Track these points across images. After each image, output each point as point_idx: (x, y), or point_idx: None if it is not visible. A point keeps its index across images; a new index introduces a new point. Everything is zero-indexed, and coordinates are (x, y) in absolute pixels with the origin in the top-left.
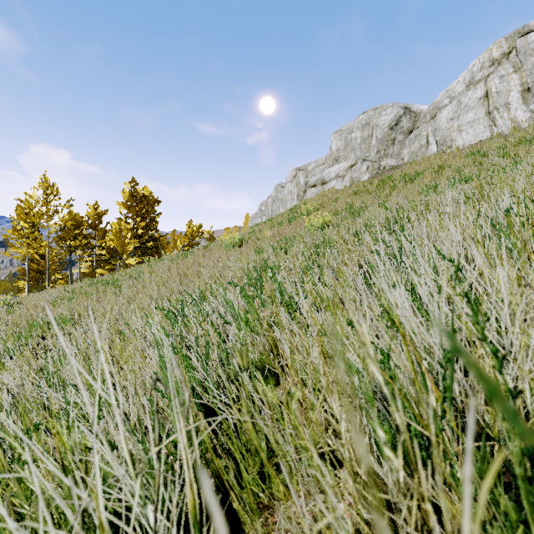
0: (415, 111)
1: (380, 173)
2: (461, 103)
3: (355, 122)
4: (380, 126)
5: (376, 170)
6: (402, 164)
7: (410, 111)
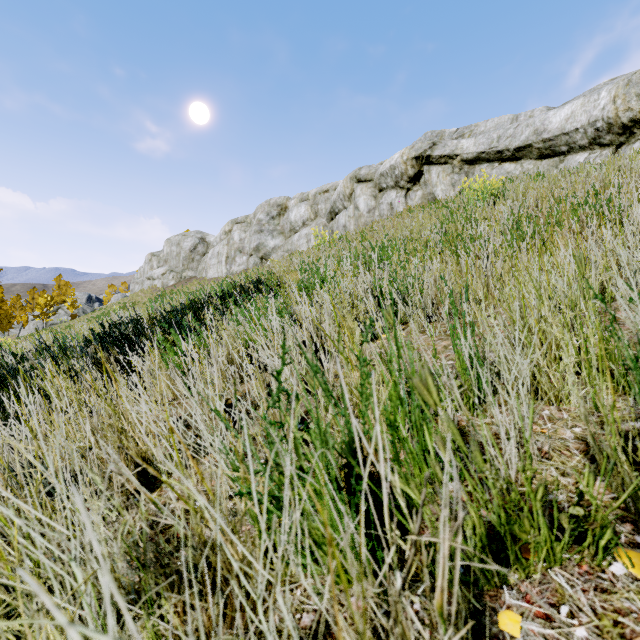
0: (208, 241)
1: (181, 281)
2: (214, 250)
3: (174, 239)
4: (184, 249)
5: (179, 279)
6: (195, 277)
7: (204, 241)
